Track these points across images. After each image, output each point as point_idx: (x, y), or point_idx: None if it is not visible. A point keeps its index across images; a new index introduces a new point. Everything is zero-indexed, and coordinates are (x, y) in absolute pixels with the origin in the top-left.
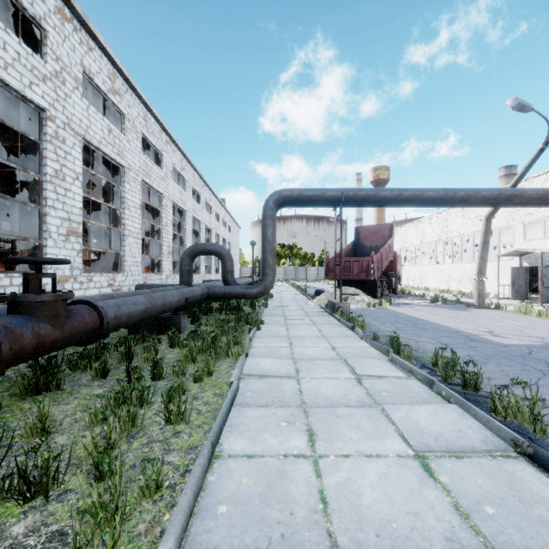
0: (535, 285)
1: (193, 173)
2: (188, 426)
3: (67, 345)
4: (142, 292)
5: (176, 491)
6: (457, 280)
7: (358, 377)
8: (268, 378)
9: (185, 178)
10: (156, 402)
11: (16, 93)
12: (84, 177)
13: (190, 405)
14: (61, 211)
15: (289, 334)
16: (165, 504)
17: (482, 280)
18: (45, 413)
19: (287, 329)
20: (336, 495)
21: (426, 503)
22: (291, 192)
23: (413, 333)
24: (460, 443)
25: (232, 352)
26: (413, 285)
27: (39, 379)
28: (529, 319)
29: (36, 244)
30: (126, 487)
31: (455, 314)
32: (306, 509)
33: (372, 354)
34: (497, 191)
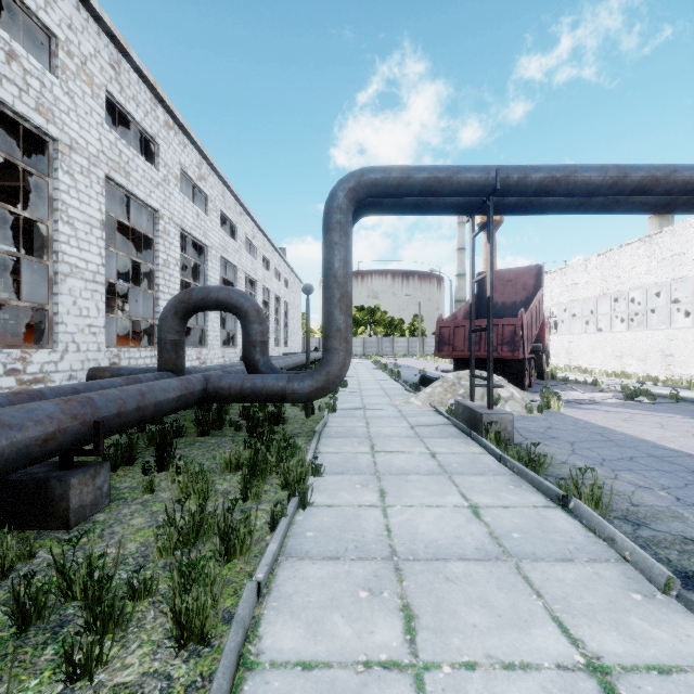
0: None
1: (222, 190)
2: None
3: None
4: None
5: None
6: (637, 356)
7: None
8: None
9: (207, 195)
10: None
11: None
12: None
13: None
14: None
15: (392, 536)
16: None
17: None
18: None
19: (383, 502)
20: None
21: None
22: (384, 173)
23: None
24: None
25: None
26: (555, 363)
27: None
28: None
29: None
30: None
31: None
32: None
33: None
34: None
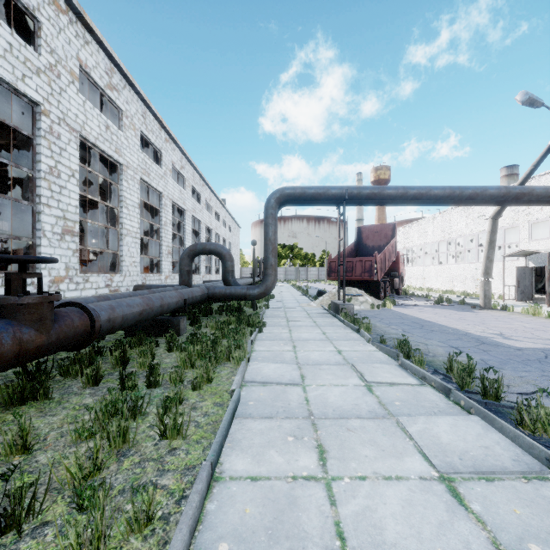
0: (540, 285)
1: (193, 172)
2: (185, 442)
3: (54, 351)
4: (140, 292)
5: (170, 523)
6: (461, 280)
7: (367, 383)
8: (272, 385)
9: (185, 177)
10: (151, 413)
11: (8, 85)
12: (82, 176)
13: (187, 416)
14: (56, 209)
15: (292, 337)
16: (156, 541)
17: (488, 280)
18: (26, 429)
19: (290, 332)
20: (355, 528)
21: (460, 539)
22: (293, 190)
23: (420, 335)
24: (488, 463)
25: (233, 357)
26: (415, 285)
27: (25, 388)
28: (539, 321)
29: (29, 244)
30: (113, 518)
31: (462, 315)
32: (321, 548)
33: (381, 359)
34: (505, 189)
